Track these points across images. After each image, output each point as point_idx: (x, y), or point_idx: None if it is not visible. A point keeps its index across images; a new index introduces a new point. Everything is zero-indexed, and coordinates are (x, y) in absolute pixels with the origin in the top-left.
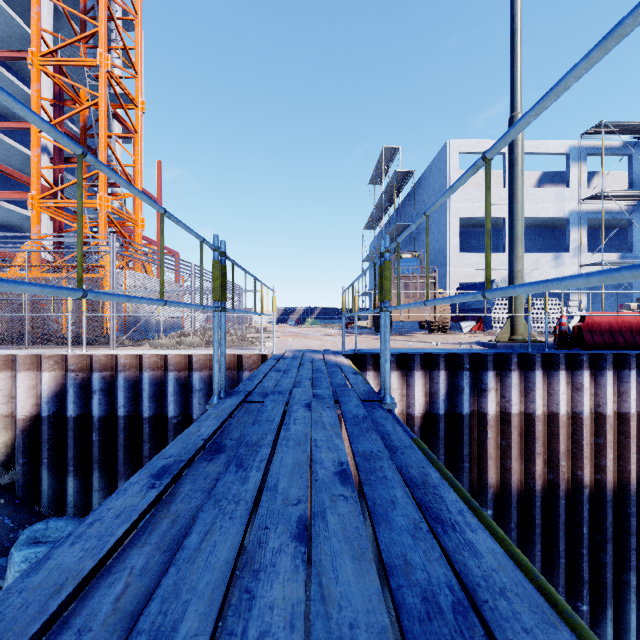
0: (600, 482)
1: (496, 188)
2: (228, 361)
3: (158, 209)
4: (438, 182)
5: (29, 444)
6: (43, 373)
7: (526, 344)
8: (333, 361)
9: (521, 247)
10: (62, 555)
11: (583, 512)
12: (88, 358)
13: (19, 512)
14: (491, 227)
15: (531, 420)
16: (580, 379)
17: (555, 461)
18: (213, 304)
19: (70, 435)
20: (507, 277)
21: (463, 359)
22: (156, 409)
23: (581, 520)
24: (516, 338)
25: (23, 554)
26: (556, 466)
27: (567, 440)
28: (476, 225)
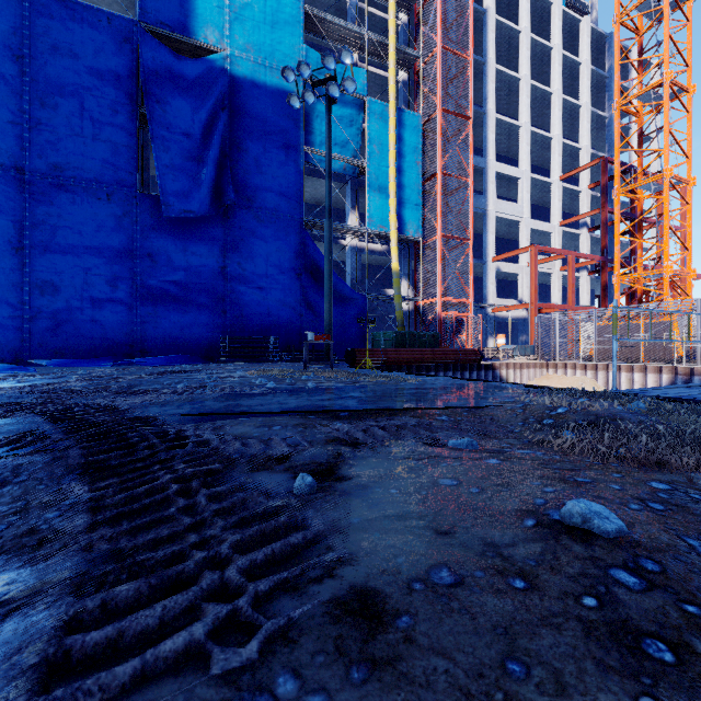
0: None
1: None
2: None
3: None
4: None
5: None
6: (662, 375)
7: None
8: None
9: None
10: None
11: None
12: (689, 369)
13: None
14: None
15: None
16: None
17: None
18: None
19: None
20: None
21: None
22: None
23: None
24: None
25: None
26: None
27: None
28: None
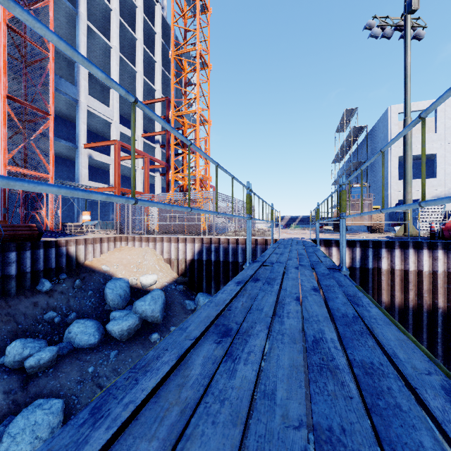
0: (449, 307)
1: (428, 134)
2: (261, 241)
3: (268, 205)
4: (383, 133)
5: (190, 269)
6: (195, 244)
7: (411, 237)
8: (304, 240)
9: (410, 187)
10: (269, 250)
11: (438, 321)
12: (209, 239)
13: (190, 291)
14: (429, 158)
15: (407, 273)
16: (436, 254)
17: (421, 294)
18: (271, 221)
19: (204, 267)
20: (438, 195)
21: (369, 243)
22: (233, 259)
23: (437, 325)
24: (406, 234)
25: (202, 298)
26: (422, 296)
27: (429, 285)
28: (416, 158)
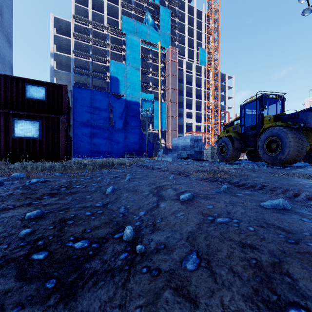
0: None
1: None
2: None
3: None
4: None
5: None
6: None
7: None
8: None
9: None
10: None
11: None
12: None
13: None
14: None
15: None
16: None
17: None
18: None
19: None
20: None
21: None
22: None
23: None
24: None
25: None
26: None
27: None
28: None
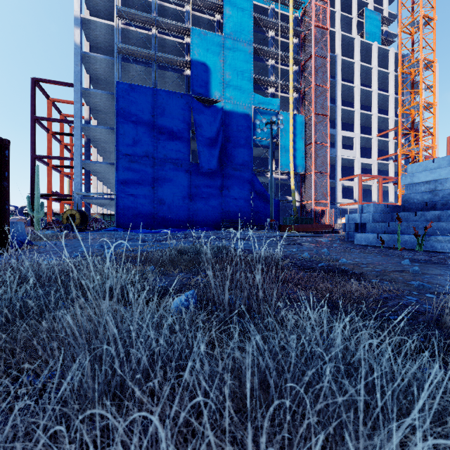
0: None
1: None
2: None
3: None
4: None
5: None
6: None
7: None
8: None
9: None
10: None
11: None
12: None
13: None
14: None
15: None
16: None
17: None
18: None
19: None
20: None
21: None
22: None
23: None
24: None
25: None
26: None
27: None
28: None
